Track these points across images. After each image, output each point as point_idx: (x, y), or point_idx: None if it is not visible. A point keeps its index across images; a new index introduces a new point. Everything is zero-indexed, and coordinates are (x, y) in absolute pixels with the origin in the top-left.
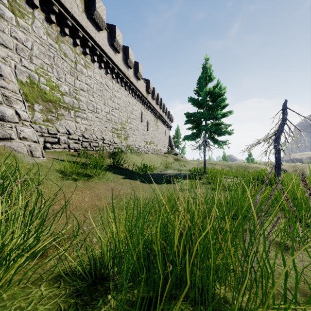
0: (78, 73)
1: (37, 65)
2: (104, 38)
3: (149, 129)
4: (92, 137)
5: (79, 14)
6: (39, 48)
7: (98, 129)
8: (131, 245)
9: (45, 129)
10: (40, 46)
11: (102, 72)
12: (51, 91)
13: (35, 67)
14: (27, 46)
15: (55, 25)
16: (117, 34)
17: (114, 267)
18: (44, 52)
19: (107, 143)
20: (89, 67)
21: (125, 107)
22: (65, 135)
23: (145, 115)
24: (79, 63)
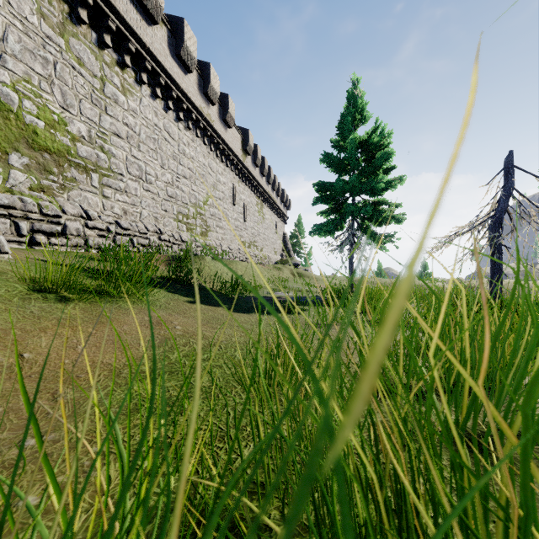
0: (108, 102)
1: (17, 74)
2: (162, 40)
3: (249, 218)
4: (137, 227)
5: None
6: (21, 40)
7: (149, 213)
8: None
9: (34, 205)
10: (24, 37)
11: (158, 105)
12: (48, 130)
13: (12, 77)
14: None
15: (57, 0)
16: (187, 35)
17: None
18: (34, 49)
19: (167, 240)
20: (130, 93)
21: (203, 176)
22: (79, 220)
23: (241, 193)
24: (110, 83)
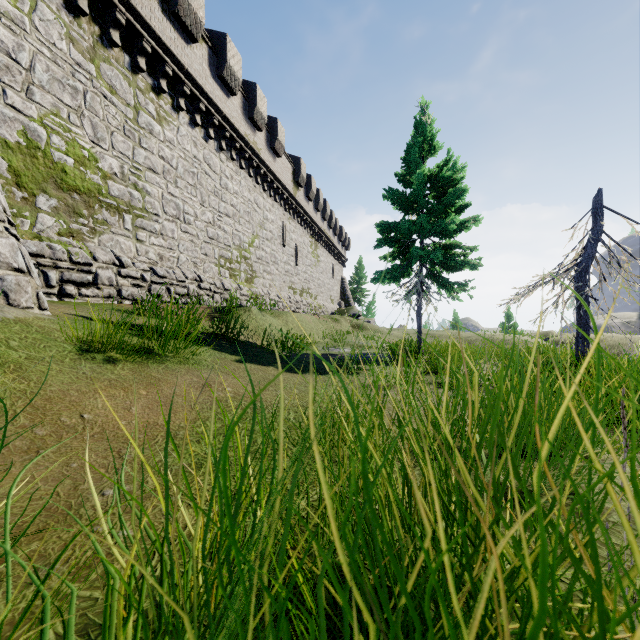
0: (142, 133)
1: (45, 107)
2: (202, 60)
3: (301, 261)
4: (174, 274)
5: (145, 2)
6: (50, 68)
7: (188, 258)
8: None
9: (64, 252)
10: (52, 65)
11: (198, 134)
12: (78, 167)
13: (40, 111)
14: (21, 62)
15: (87, 22)
16: (231, 53)
17: None
18: (63, 78)
19: (207, 289)
20: (167, 122)
21: (248, 214)
22: (111, 268)
23: (291, 232)
24: (144, 111)
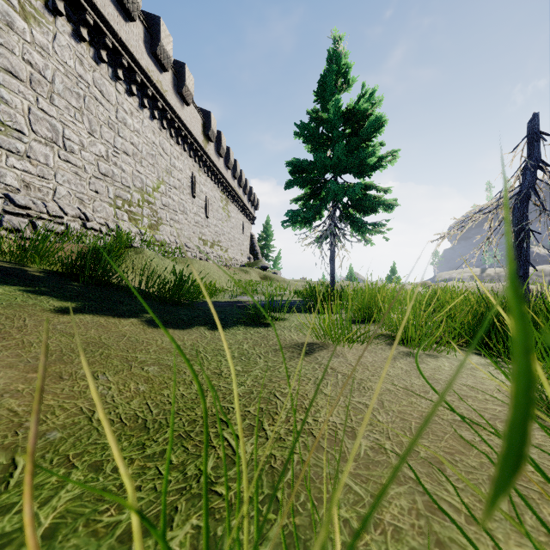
0: None
1: None
2: None
3: (211, 214)
4: (45, 207)
5: None
6: None
7: (70, 192)
8: None
9: None
10: None
11: (85, 51)
12: None
13: None
14: None
15: None
16: None
17: None
18: None
19: (96, 229)
20: (37, 21)
21: (153, 156)
22: None
23: (202, 185)
24: None
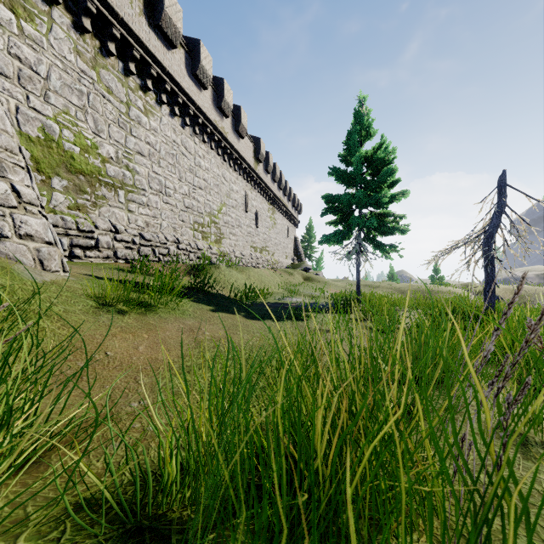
0: (133, 124)
1: (58, 107)
2: (180, 62)
3: (260, 224)
4: (158, 238)
5: (135, 18)
6: (61, 77)
7: (169, 224)
8: (217, 449)
9: (73, 223)
10: (63, 74)
11: (176, 122)
12: (83, 154)
13: (54, 111)
14: (40, 73)
15: (90, 37)
16: (203, 55)
17: (183, 489)
18: (71, 84)
19: (184, 249)
20: (152, 114)
21: (217, 186)
22: (108, 234)
23: (253, 200)
24: (134, 106)
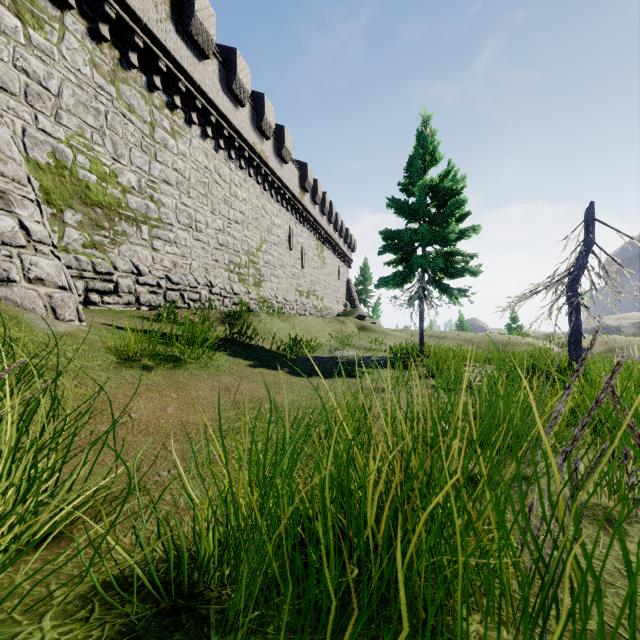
0: (158, 147)
1: (71, 129)
2: (213, 75)
3: (307, 264)
4: (187, 280)
5: (161, 24)
6: (75, 93)
7: (200, 264)
8: (260, 520)
9: (88, 263)
10: (77, 90)
11: (209, 145)
12: (100, 183)
13: (67, 133)
14: (50, 89)
15: (108, 47)
16: (240, 66)
17: (222, 566)
18: (87, 101)
19: (218, 294)
20: (180, 136)
21: (256, 219)
22: (130, 277)
23: (298, 236)
24: (160, 127)
